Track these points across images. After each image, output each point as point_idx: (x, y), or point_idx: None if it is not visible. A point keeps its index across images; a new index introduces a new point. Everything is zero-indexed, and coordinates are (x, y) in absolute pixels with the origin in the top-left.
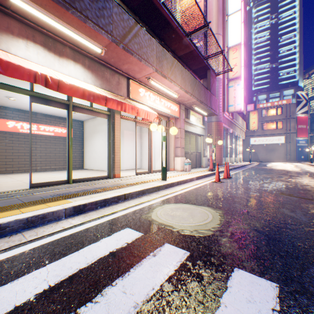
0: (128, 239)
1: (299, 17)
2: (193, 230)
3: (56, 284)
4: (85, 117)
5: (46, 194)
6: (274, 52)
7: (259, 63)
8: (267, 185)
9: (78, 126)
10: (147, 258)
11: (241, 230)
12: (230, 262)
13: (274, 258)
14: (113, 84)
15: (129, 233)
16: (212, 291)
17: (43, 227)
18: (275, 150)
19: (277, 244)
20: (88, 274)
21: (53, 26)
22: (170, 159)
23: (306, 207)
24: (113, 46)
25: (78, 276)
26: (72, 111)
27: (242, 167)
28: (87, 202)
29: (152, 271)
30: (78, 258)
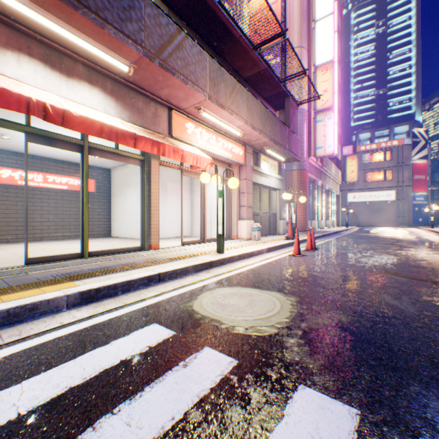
0: (153, 340)
1: (415, 25)
2: (248, 327)
3: (29, 412)
4: (112, 163)
5: (46, 273)
6: (381, 73)
7: (361, 89)
8: (365, 260)
9: (103, 176)
10: (174, 370)
11: (319, 327)
12: (294, 376)
13: (360, 369)
14: (148, 116)
15: (156, 332)
16: (259, 422)
17: (32, 323)
18: (383, 211)
19: (368, 348)
20: (80, 395)
21: (57, 33)
22: (231, 222)
23: (417, 292)
24: (145, 63)
25: (65, 399)
26: (88, 155)
27: (335, 234)
28: (101, 285)
29: (177, 390)
30: (72, 370)
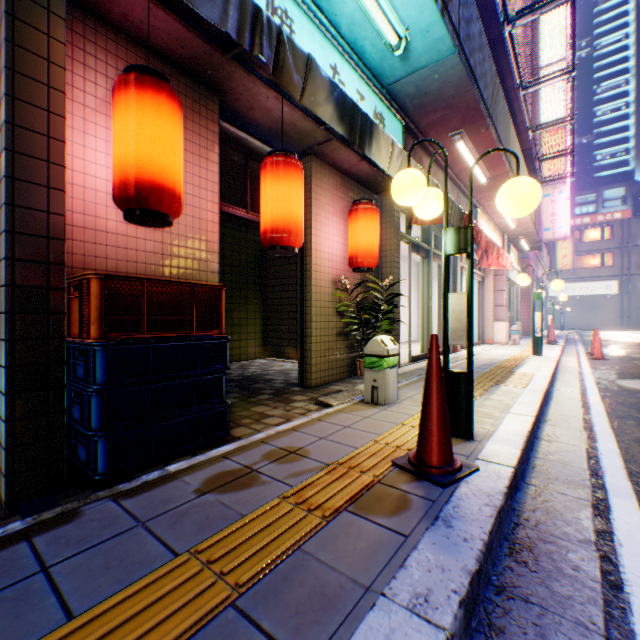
0: None
1: (635, 46)
2: None
3: None
4: None
5: (459, 367)
6: (585, 114)
7: None
8: None
9: None
10: None
11: None
12: None
13: None
14: None
15: None
16: None
17: (558, 393)
18: (599, 308)
19: None
20: None
21: (457, 160)
22: (484, 324)
23: None
24: (503, 176)
25: None
26: (431, 260)
27: (568, 339)
28: (550, 373)
29: None
30: None
